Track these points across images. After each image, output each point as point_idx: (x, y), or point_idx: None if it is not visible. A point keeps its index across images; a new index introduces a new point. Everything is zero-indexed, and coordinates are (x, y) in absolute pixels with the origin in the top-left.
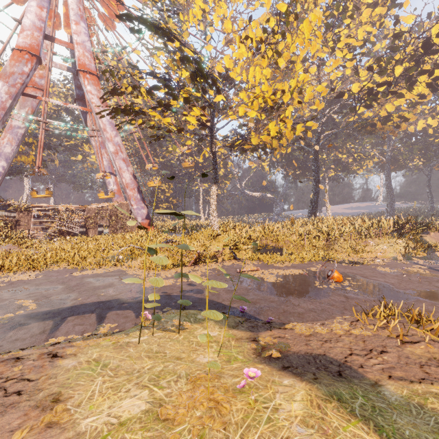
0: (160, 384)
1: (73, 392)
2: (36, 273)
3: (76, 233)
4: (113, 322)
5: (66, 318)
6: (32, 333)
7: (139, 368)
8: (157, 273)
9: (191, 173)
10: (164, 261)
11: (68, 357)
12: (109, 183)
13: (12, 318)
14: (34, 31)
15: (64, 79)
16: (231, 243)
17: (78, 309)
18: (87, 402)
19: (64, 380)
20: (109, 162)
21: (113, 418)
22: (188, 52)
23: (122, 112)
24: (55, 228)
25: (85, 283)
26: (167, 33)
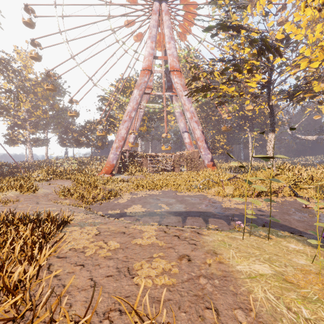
0: (274, 264)
1: (221, 252)
2: (158, 191)
3: (167, 170)
4: (214, 224)
5: (186, 217)
6: (174, 221)
7: (252, 252)
8: (229, 199)
9: (241, 125)
10: (264, 189)
11: (205, 235)
12: (185, 138)
13: (161, 212)
14: (149, 57)
15: (157, 78)
16: (290, 182)
17: (190, 213)
18: (233, 259)
19: (212, 245)
20: (185, 124)
21: (253, 270)
22: (254, 34)
23: (200, 91)
24: (159, 166)
25: (186, 200)
26: (236, 27)
